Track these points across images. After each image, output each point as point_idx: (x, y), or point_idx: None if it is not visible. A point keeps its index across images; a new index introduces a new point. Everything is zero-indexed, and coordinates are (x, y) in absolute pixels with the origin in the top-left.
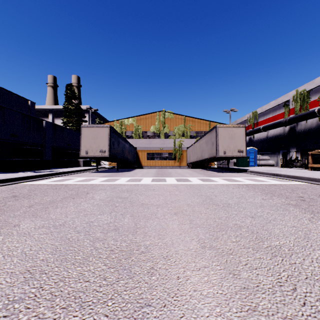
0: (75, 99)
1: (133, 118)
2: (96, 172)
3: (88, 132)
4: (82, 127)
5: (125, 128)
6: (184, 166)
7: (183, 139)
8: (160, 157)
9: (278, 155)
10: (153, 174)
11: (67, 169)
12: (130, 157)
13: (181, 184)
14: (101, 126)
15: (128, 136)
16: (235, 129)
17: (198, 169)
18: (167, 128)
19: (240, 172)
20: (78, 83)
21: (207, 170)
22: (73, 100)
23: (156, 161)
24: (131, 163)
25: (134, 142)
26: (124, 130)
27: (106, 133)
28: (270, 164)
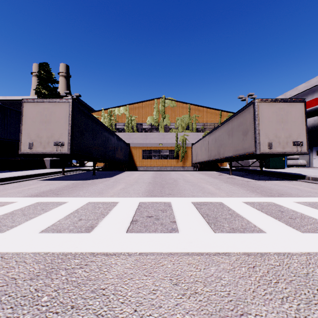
0: (53, 83)
1: (125, 106)
2: (52, 179)
3: (35, 111)
4: (24, 102)
5: (115, 119)
6: (189, 167)
7: (188, 133)
8: (158, 155)
9: (311, 153)
10: (146, 184)
11: (5, 174)
12: (118, 155)
13: (243, 260)
14: (57, 100)
15: (119, 129)
16: (288, 106)
17: (213, 172)
18: (168, 119)
19: (292, 179)
20: (66, 73)
21: (229, 175)
22: (61, 91)
23: (154, 160)
24: (121, 163)
25: (126, 137)
26: (114, 121)
27: (66, 112)
28: (300, 165)
